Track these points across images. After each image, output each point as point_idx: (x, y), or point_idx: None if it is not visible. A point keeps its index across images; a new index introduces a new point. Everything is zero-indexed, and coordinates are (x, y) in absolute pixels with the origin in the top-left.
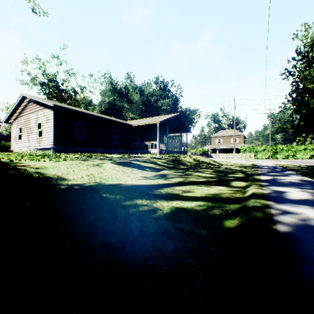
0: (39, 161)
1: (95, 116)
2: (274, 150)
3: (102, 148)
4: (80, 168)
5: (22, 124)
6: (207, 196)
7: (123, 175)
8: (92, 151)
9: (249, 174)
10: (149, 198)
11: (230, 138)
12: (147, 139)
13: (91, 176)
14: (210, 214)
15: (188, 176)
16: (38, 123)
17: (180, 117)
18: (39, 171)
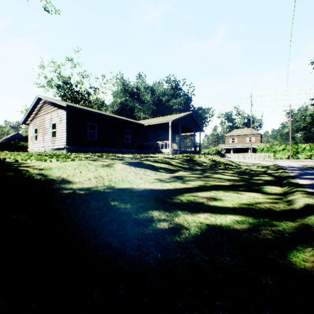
0: (46, 161)
1: (107, 115)
2: (295, 149)
3: (114, 148)
4: (88, 169)
5: (38, 125)
6: (241, 206)
7: (135, 177)
8: (104, 151)
9: (279, 176)
10: (168, 209)
11: (246, 137)
12: (159, 139)
13: (99, 178)
14: (260, 238)
15: (208, 178)
16: (52, 123)
17: (193, 116)
18: (42, 173)
